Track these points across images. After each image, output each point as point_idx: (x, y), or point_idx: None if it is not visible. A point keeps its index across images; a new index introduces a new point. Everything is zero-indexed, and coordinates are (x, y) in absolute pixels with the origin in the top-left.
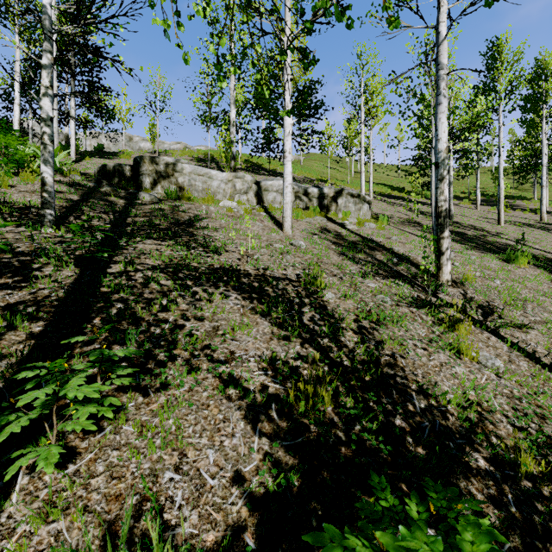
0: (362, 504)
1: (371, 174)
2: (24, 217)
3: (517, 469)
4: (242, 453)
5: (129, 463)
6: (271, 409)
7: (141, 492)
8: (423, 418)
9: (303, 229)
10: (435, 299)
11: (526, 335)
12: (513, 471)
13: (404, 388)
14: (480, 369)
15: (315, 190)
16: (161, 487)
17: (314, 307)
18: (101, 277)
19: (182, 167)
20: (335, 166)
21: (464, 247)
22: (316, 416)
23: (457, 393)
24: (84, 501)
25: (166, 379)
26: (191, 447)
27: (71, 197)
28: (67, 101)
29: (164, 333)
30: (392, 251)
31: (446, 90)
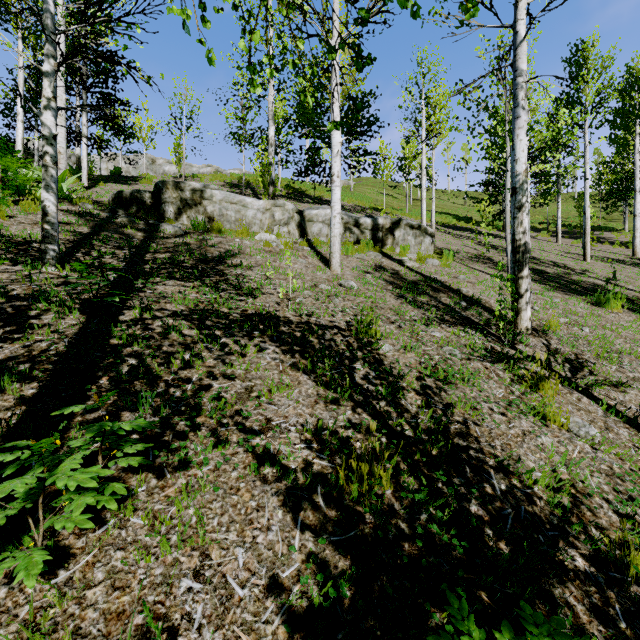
0: (437, 638)
1: (433, 202)
2: (23, 254)
3: (626, 572)
4: (280, 552)
5: (137, 568)
6: (316, 493)
7: (150, 608)
8: (504, 503)
9: (354, 267)
10: (512, 351)
11: (624, 395)
12: (620, 573)
13: (479, 464)
14: (572, 439)
15: (368, 220)
16: (176, 601)
17: (368, 362)
18: (111, 326)
19: (211, 194)
20: (391, 192)
21: (544, 287)
22: (373, 501)
23: (545, 470)
24: (76, 621)
25: (187, 454)
26: (215, 545)
27: (80, 229)
28: (79, 117)
29: (185, 396)
30: (459, 293)
31: (525, 101)
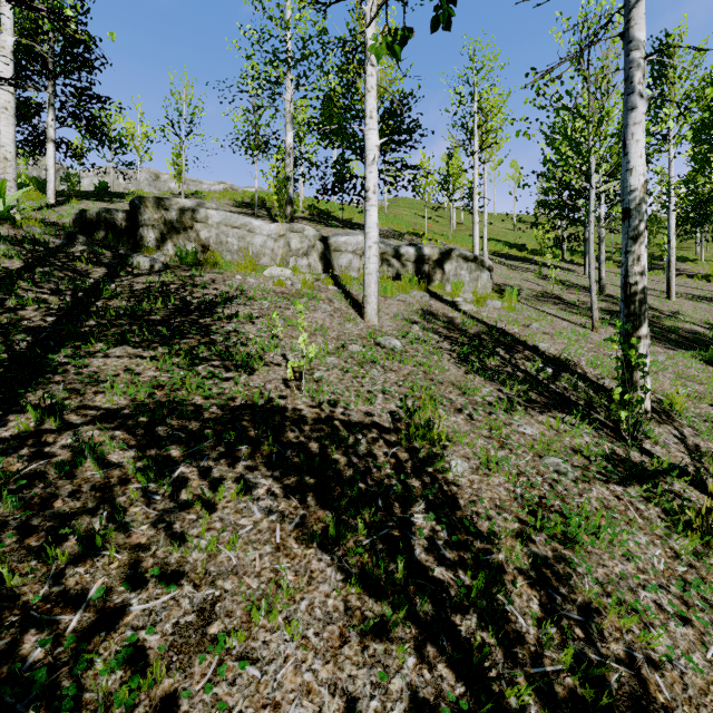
0: None
1: (485, 226)
2: None
3: None
4: None
5: None
6: None
7: None
8: None
9: (395, 314)
10: (642, 456)
11: None
12: None
13: None
14: None
15: (410, 250)
16: None
17: (432, 504)
18: None
19: (206, 215)
20: (431, 214)
21: None
22: None
23: None
24: None
25: None
26: None
27: (7, 263)
28: None
29: (36, 684)
30: (538, 351)
31: (643, 86)
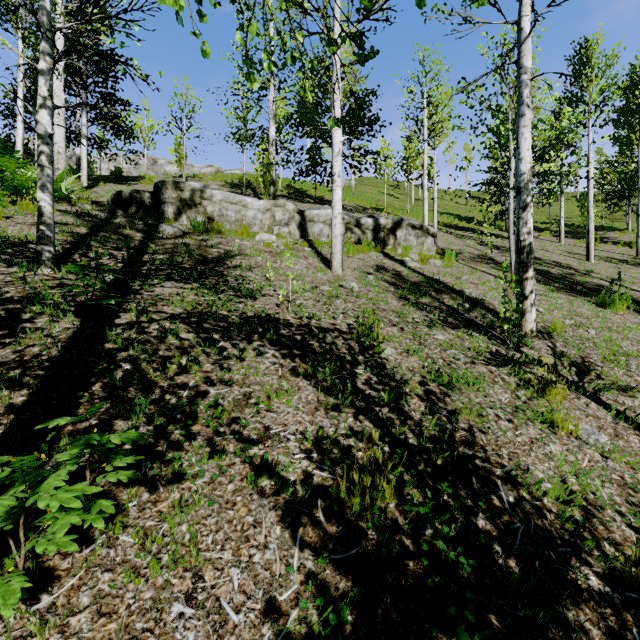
0: None
1: (435, 202)
2: (19, 255)
3: None
4: (278, 572)
5: (125, 591)
6: (316, 507)
7: (137, 637)
8: (512, 517)
9: (355, 268)
10: (517, 355)
11: (633, 400)
12: (636, 592)
13: (486, 475)
14: (581, 447)
15: (369, 220)
16: (166, 628)
17: (370, 366)
18: (106, 330)
19: (211, 194)
20: (393, 192)
21: (548, 288)
22: (375, 516)
23: (554, 481)
24: None
25: (181, 466)
26: (209, 565)
27: (78, 230)
28: (79, 117)
29: (180, 404)
30: (462, 294)
31: (530, 99)
